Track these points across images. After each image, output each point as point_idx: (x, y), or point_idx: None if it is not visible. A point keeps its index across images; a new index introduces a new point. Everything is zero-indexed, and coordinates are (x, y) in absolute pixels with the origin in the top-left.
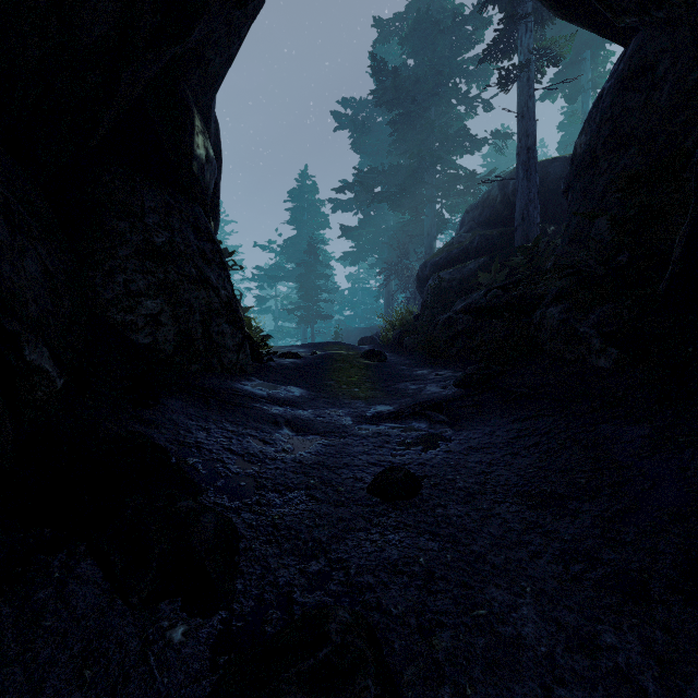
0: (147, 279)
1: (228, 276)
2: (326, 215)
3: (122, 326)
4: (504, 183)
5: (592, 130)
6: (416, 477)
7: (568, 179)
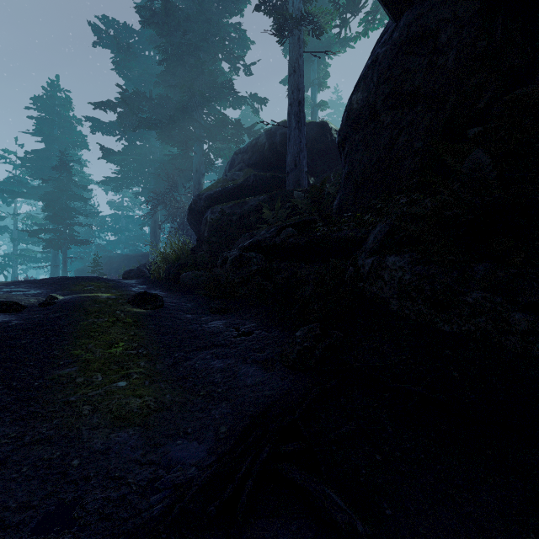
0: None
1: None
2: (84, 135)
3: None
4: (271, 133)
5: (370, 88)
6: None
7: (345, 131)
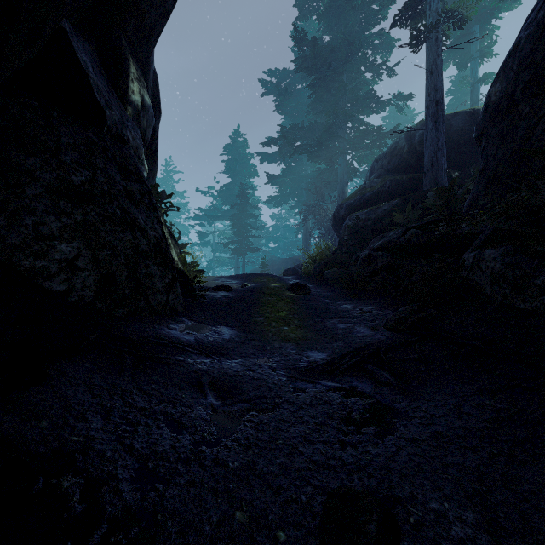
0: (61, 221)
1: (158, 217)
2: (255, 166)
3: (31, 273)
4: (410, 135)
5: (509, 77)
6: (390, 513)
7: (482, 126)
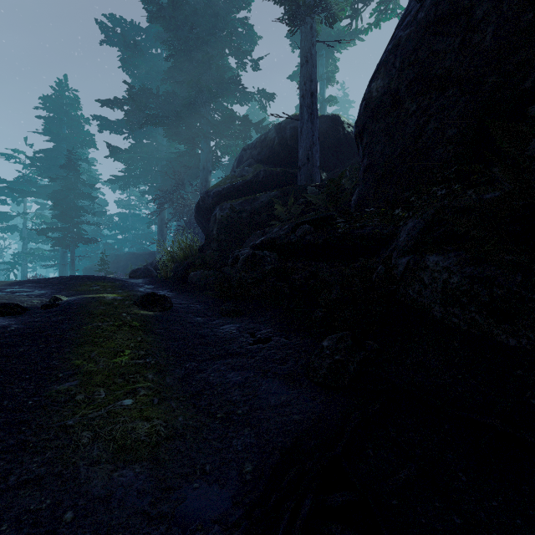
0: None
1: None
2: (92, 134)
3: None
4: (281, 127)
5: (391, 74)
6: None
7: (363, 121)
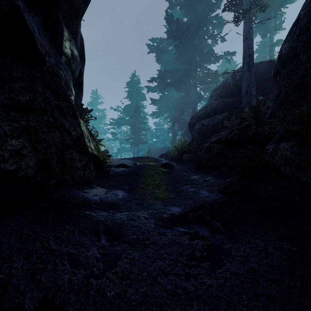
0: (12, 125)
1: (78, 123)
2: (144, 94)
3: None
4: (234, 75)
5: (293, 39)
6: None
7: (277, 68)
